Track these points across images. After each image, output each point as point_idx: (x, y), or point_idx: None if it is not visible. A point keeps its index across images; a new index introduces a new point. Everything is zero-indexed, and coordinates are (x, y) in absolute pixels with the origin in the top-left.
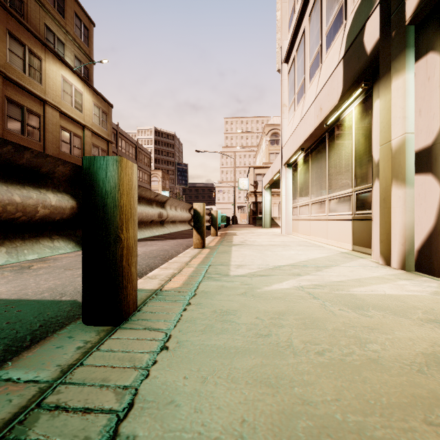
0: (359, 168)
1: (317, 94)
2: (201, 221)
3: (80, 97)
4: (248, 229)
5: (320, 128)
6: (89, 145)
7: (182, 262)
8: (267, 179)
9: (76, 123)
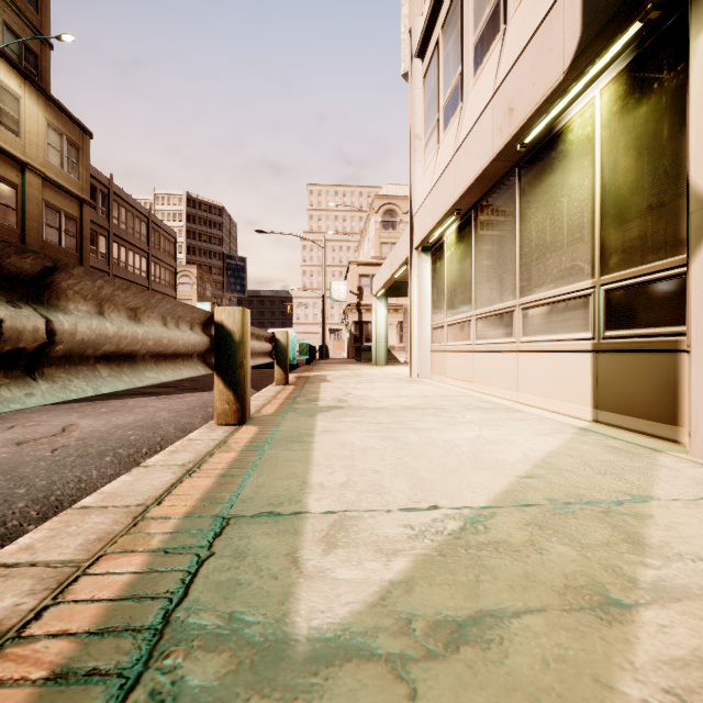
0: (618, 229)
1: (501, 82)
2: (236, 355)
3: (15, 107)
4: (348, 369)
5: (504, 158)
6: (35, 203)
7: (126, 509)
8: (382, 279)
9: (5, 156)
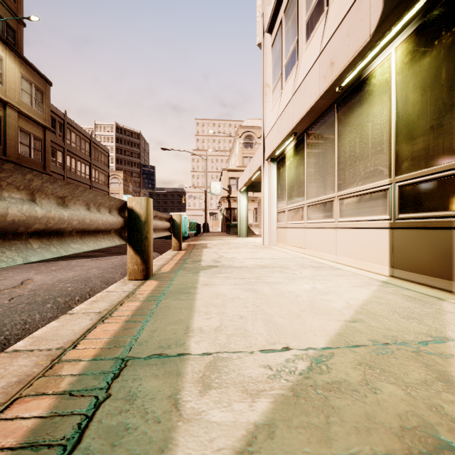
0: (408, 144)
1: (325, 45)
2: (142, 231)
3: None
4: (222, 239)
5: (327, 97)
6: (13, 129)
7: (47, 352)
8: (244, 180)
9: None
